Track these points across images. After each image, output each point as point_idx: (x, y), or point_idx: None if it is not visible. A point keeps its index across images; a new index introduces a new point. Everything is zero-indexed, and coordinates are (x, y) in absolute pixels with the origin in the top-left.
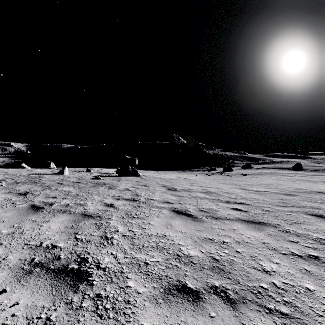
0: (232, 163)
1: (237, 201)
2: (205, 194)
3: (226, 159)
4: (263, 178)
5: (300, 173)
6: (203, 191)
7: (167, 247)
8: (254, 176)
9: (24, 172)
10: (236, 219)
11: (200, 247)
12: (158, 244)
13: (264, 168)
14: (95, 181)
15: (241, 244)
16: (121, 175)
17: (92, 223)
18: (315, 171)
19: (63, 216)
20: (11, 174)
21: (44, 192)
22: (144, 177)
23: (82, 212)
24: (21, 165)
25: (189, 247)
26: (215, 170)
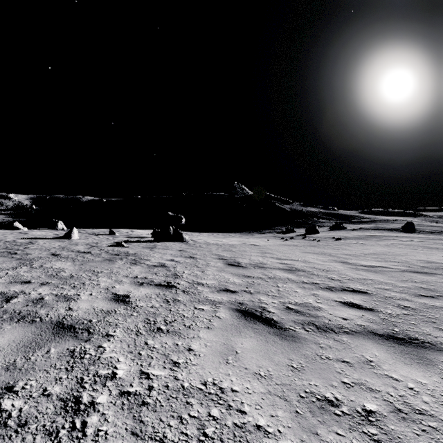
0: (316, 223)
1: (345, 286)
2: (289, 272)
3: (308, 216)
4: (367, 244)
5: (417, 237)
6: (285, 267)
7: (227, 442)
8: (353, 241)
9: (11, 236)
10: (362, 331)
11: (314, 438)
12: (205, 430)
13: (362, 229)
14: (115, 250)
15: (411, 421)
16: (158, 241)
17: (64, 349)
18: (434, 233)
19: (13, 331)
20: None
21: (15, 272)
22: (193, 244)
23: (58, 318)
24: (13, 226)
25: (286, 442)
26: (293, 232)
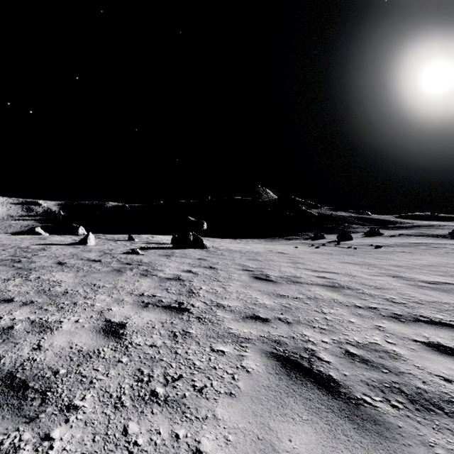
0: (348, 228)
1: (417, 314)
2: (332, 290)
3: (338, 221)
4: (415, 253)
5: None
6: (325, 283)
7: None
8: (396, 249)
9: (27, 242)
10: None
11: None
12: None
13: (402, 235)
14: (128, 258)
15: None
16: (177, 247)
17: None
18: None
19: None
20: (1, 245)
21: (3, 286)
22: (214, 251)
23: (13, 365)
24: (35, 231)
25: None
26: (323, 238)
